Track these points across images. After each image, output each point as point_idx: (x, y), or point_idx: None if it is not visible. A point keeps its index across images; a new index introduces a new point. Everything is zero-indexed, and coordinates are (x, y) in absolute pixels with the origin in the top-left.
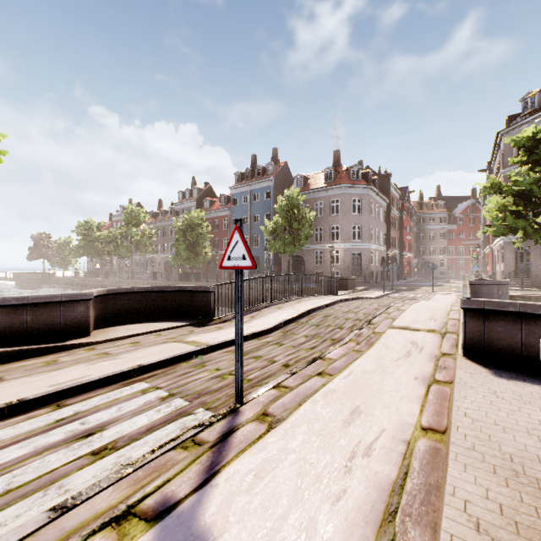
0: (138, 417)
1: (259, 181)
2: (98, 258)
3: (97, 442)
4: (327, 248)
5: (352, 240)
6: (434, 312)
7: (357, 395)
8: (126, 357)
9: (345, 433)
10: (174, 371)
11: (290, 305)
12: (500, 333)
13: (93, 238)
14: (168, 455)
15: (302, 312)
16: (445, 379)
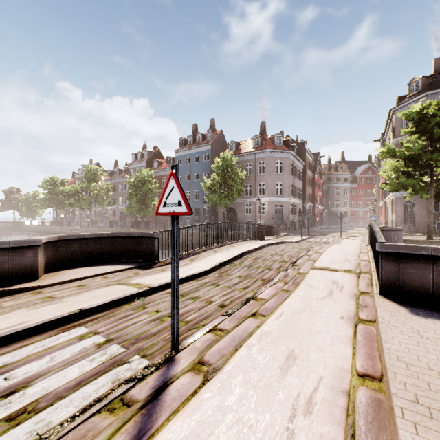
0: (69, 368)
1: (200, 145)
2: (62, 209)
3: (17, 403)
4: (255, 202)
5: (276, 195)
6: (347, 254)
7: (290, 337)
8: (69, 301)
9: (283, 383)
10: (115, 314)
11: (225, 249)
12: (413, 274)
13: (57, 192)
14: (91, 421)
15: (235, 255)
16: (368, 317)
